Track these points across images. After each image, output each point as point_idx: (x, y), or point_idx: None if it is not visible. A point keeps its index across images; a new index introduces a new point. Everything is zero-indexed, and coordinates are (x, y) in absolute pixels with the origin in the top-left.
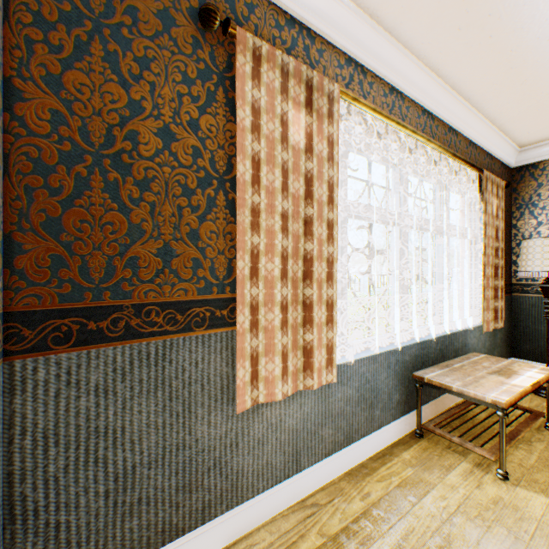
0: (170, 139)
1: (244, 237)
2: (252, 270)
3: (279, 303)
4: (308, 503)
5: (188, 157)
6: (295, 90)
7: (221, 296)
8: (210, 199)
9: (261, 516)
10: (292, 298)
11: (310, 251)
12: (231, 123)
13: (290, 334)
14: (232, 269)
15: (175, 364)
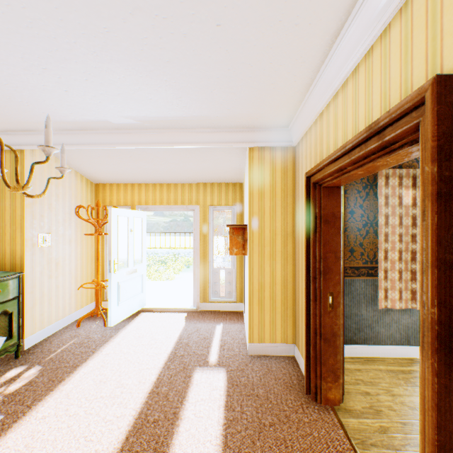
0: (352, 213)
1: (380, 245)
2: (384, 257)
3: (397, 270)
4: (413, 360)
5: (358, 218)
6: (405, 182)
7: (370, 265)
8: (366, 230)
9: (388, 354)
10: (404, 268)
11: (414, 249)
12: (374, 201)
13: (403, 283)
14: (375, 255)
15: (354, 287)
